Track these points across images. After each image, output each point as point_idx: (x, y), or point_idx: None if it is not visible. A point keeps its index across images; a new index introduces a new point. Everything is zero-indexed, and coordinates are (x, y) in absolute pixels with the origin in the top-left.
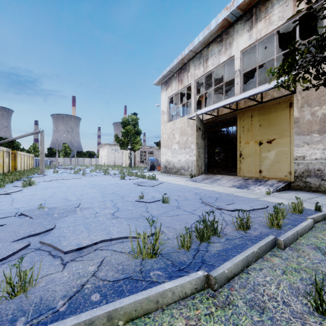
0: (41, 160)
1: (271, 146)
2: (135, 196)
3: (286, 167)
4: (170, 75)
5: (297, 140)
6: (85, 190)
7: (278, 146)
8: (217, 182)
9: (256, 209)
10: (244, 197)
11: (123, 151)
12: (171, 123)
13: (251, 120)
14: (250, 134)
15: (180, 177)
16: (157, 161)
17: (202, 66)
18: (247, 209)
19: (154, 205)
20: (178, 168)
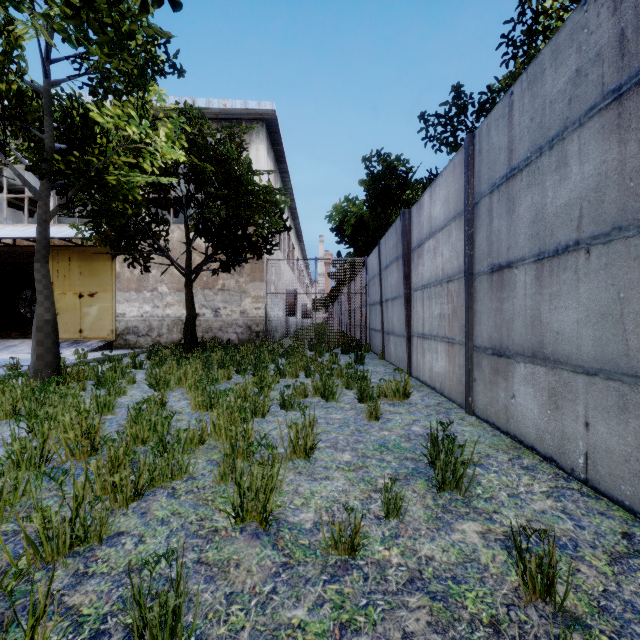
0: None
1: (94, 301)
2: None
3: (109, 325)
4: None
5: (119, 297)
6: None
7: (101, 302)
8: (11, 350)
9: None
10: None
11: None
12: None
13: (69, 265)
14: (69, 282)
15: None
16: None
17: None
18: None
19: None
20: None
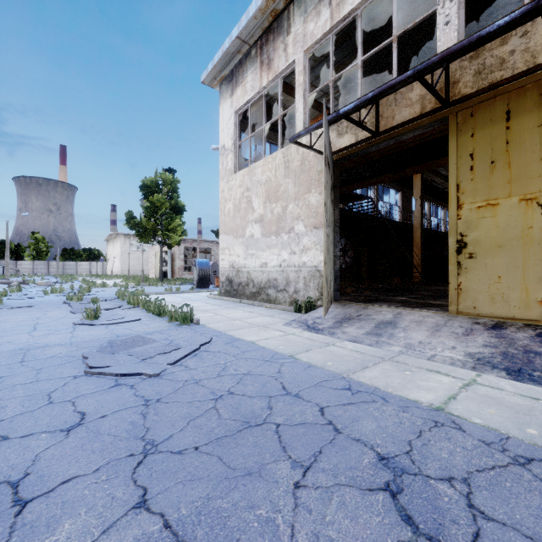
0: None
1: None
2: None
3: None
4: (242, 53)
5: None
6: None
7: None
8: (396, 337)
9: None
10: None
11: (151, 248)
12: (244, 173)
13: (506, 130)
14: (504, 174)
15: (265, 307)
16: (217, 268)
17: (328, 7)
18: None
19: None
20: (261, 284)
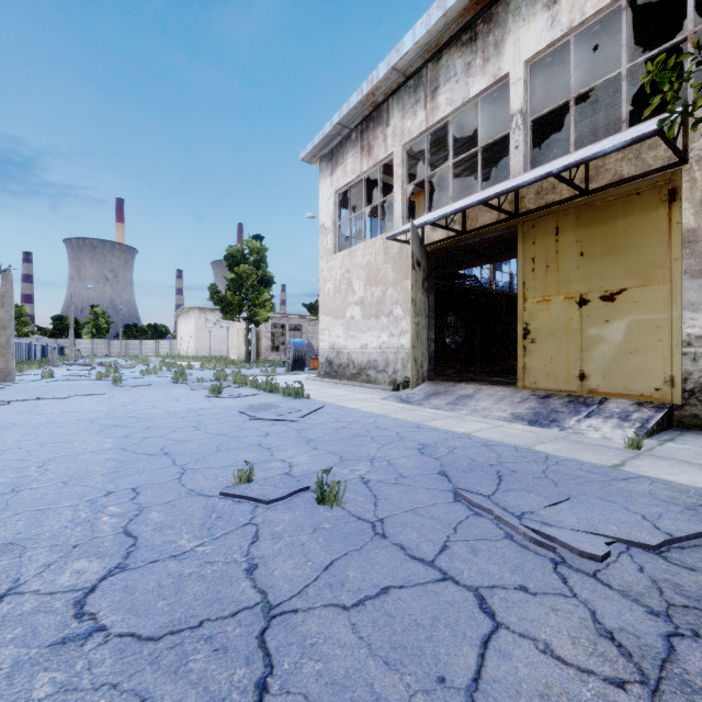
0: (2, 344)
1: (615, 310)
2: (230, 465)
3: (657, 367)
4: (342, 135)
5: (691, 293)
6: (75, 441)
7: (636, 310)
8: (468, 405)
9: (683, 537)
10: (576, 464)
11: (231, 325)
12: (345, 254)
13: (556, 242)
14: (554, 277)
15: (365, 387)
16: (311, 348)
17: (424, 109)
18: (645, 536)
19: (287, 515)
20: (361, 365)
